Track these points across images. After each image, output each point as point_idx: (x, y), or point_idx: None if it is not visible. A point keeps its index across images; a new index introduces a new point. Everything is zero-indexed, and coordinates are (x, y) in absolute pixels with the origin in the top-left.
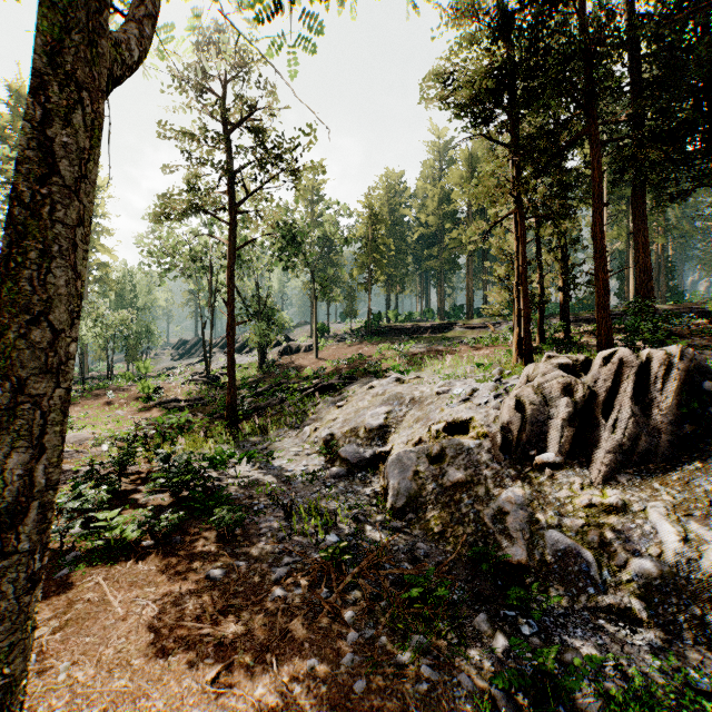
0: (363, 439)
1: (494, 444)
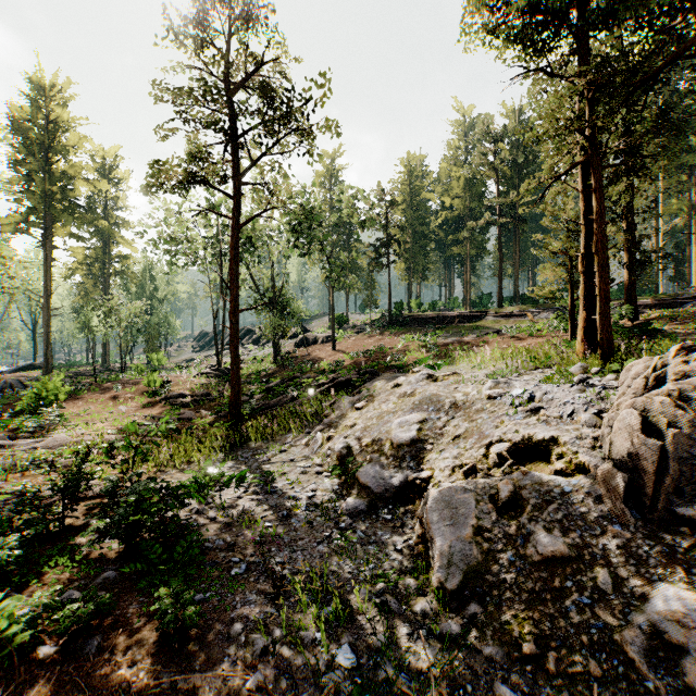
0: (389, 458)
1: (609, 490)
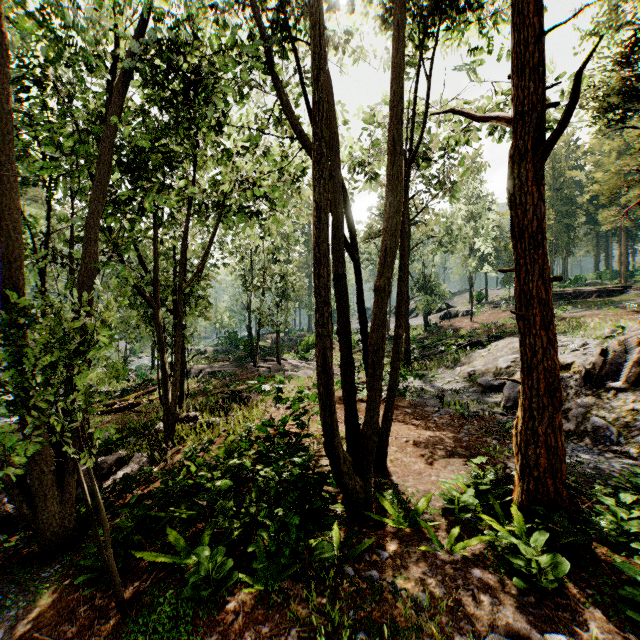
0: (494, 374)
1: (580, 376)
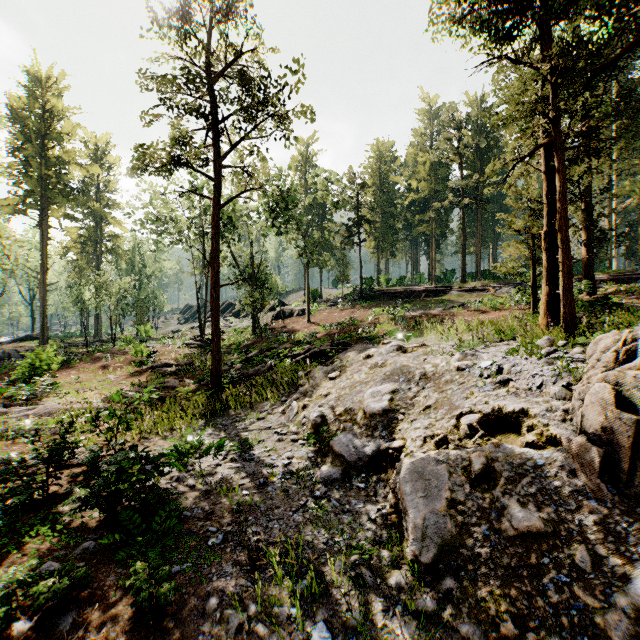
0: (362, 427)
1: (583, 464)
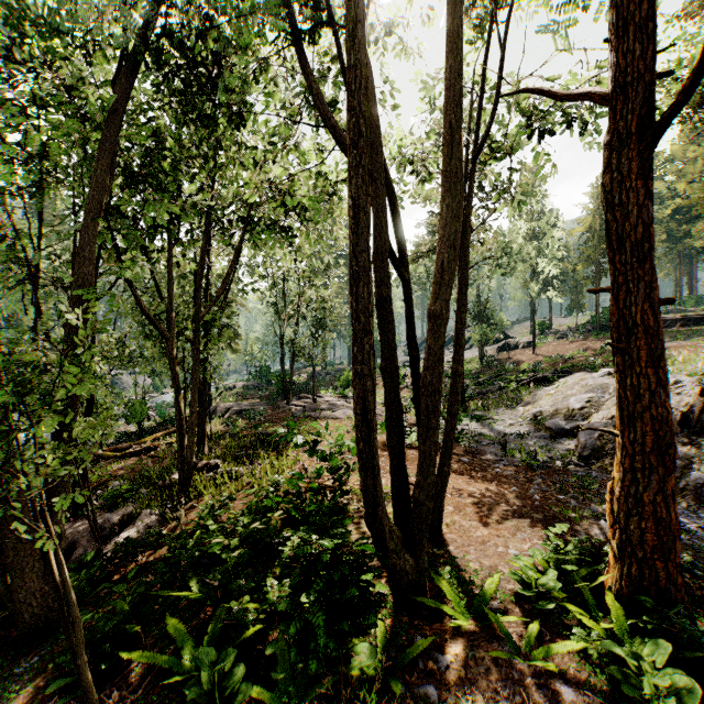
0: (565, 416)
1: (673, 420)
